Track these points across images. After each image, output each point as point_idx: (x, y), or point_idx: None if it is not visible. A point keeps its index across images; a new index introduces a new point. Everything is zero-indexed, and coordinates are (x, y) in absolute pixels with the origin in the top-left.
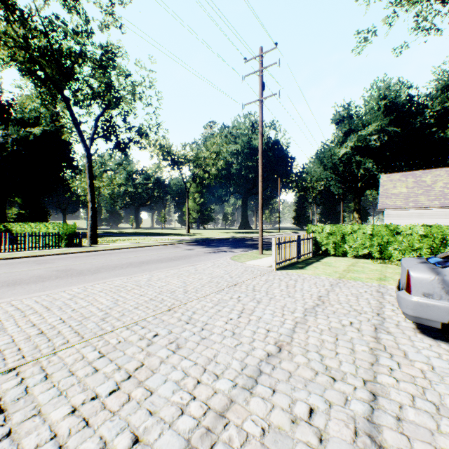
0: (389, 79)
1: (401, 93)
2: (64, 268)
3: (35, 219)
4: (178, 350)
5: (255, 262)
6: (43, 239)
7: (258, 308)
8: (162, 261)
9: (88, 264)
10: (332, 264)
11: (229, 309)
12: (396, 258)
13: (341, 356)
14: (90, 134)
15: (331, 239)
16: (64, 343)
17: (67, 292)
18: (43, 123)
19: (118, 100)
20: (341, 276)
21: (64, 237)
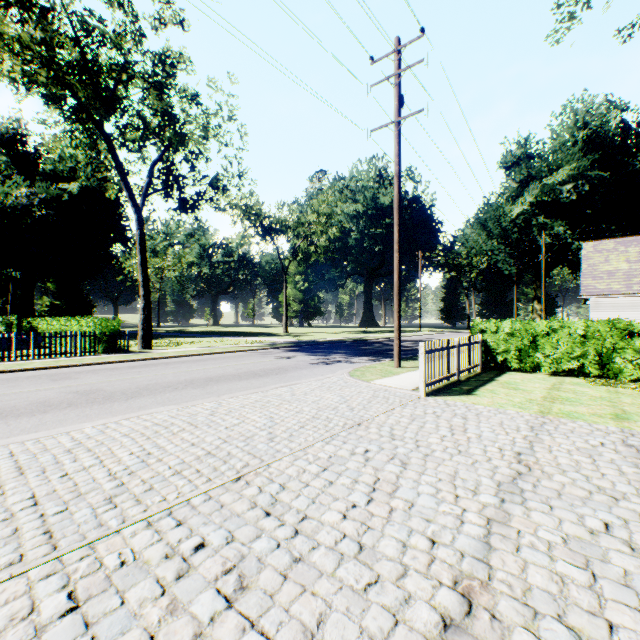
0: (592, 97)
1: (610, 119)
2: (89, 388)
3: (73, 313)
4: (239, 596)
5: (388, 380)
6: (71, 341)
7: (405, 479)
8: (241, 377)
9: (126, 381)
10: (518, 385)
11: (350, 479)
12: (629, 377)
13: (625, 637)
14: (143, 188)
15: (513, 344)
16: (12, 563)
17: (71, 436)
18: (81, 176)
19: (182, 137)
20: (543, 410)
21: (102, 338)
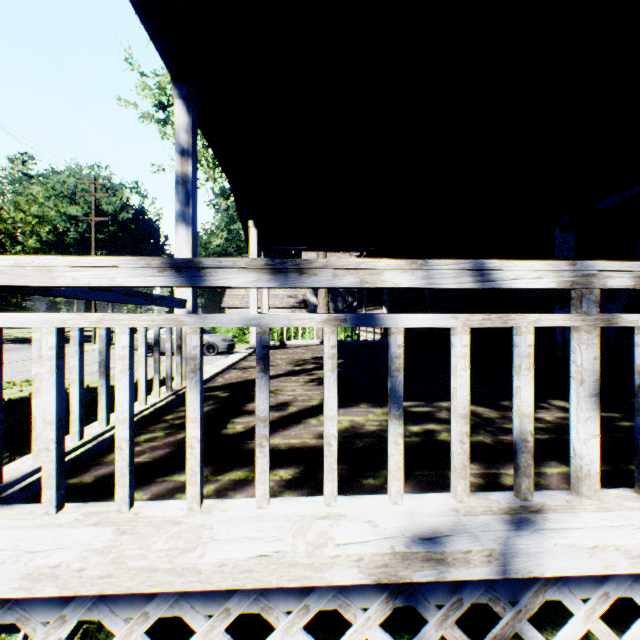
0: None
1: None
2: None
3: None
4: None
5: (86, 347)
6: None
7: None
8: None
9: None
10: None
11: None
12: None
13: None
14: None
15: None
16: None
17: None
18: None
19: None
20: None
21: None
